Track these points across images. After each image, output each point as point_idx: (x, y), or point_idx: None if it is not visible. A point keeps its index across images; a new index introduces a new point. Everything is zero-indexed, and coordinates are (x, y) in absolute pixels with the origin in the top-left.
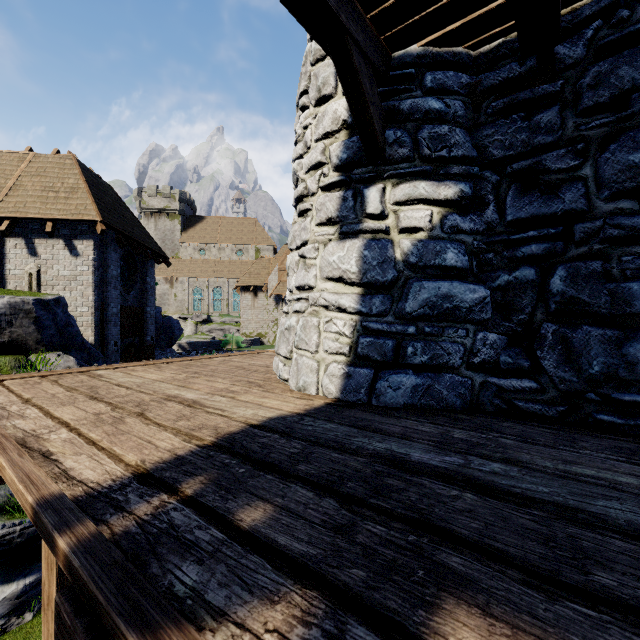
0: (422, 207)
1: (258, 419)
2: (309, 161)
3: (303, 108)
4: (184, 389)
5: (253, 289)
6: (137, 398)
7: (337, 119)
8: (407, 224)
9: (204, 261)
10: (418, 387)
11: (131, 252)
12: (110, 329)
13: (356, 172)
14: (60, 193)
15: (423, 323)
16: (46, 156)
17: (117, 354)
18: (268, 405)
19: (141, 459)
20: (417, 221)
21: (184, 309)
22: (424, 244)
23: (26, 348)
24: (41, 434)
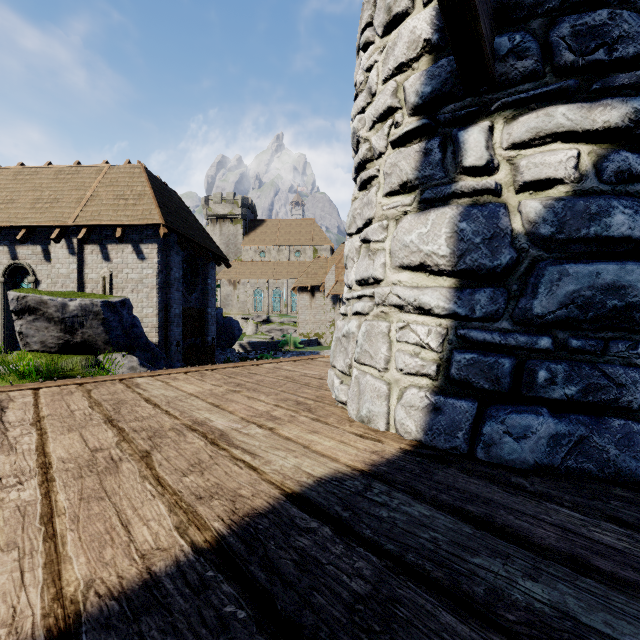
0: (560, 146)
1: (301, 480)
2: (374, 110)
3: (366, 46)
4: (217, 410)
5: (310, 289)
6: (157, 423)
7: (415, 41)
8: (533, 175)
9: (264, 263)
10: (561, 438)
11: (193, 255)
12: (173, 330)
13: (445, 110)
14: (129, 200)
15: (566, 332)
16: (119, 167)
17: (179, 354)
18: (318, 448)
19: (89, 577)
20: (552, 169)
21: (246, 310)
22: (567, 204)
23: (96, 348)
24: (2, 488)
